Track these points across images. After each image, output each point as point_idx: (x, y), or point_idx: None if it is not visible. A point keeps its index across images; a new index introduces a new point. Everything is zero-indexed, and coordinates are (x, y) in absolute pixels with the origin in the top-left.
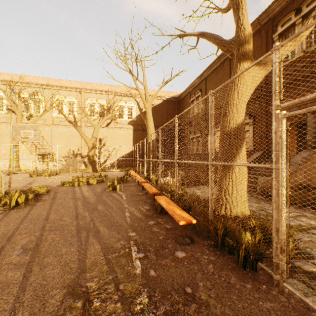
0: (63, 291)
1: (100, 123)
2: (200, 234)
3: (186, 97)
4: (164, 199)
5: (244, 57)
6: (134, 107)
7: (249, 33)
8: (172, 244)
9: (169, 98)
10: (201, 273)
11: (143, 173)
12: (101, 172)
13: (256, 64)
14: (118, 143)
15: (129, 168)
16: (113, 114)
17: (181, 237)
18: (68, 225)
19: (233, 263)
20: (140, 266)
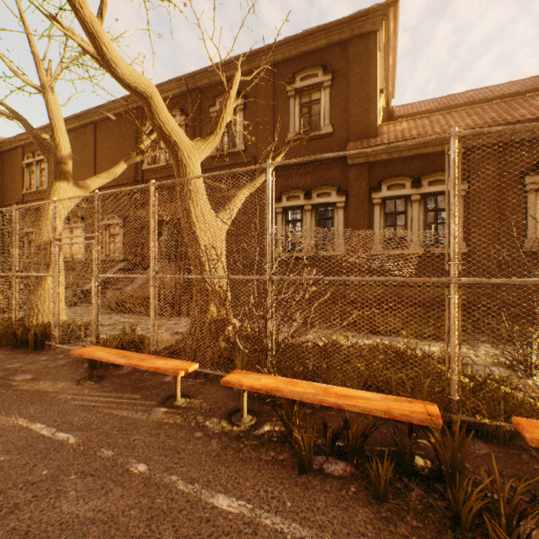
0: None
1: None
2: (1, 345)
3: (16, 151)
4: None
5: (61, 176)
6: None
7: (67, 155)
8: None
9: None
10: None
11: None
12: None
13: (76, 185)
14: None
15: None
16: None
17: None
18: None
19: (27, 351)
20: None
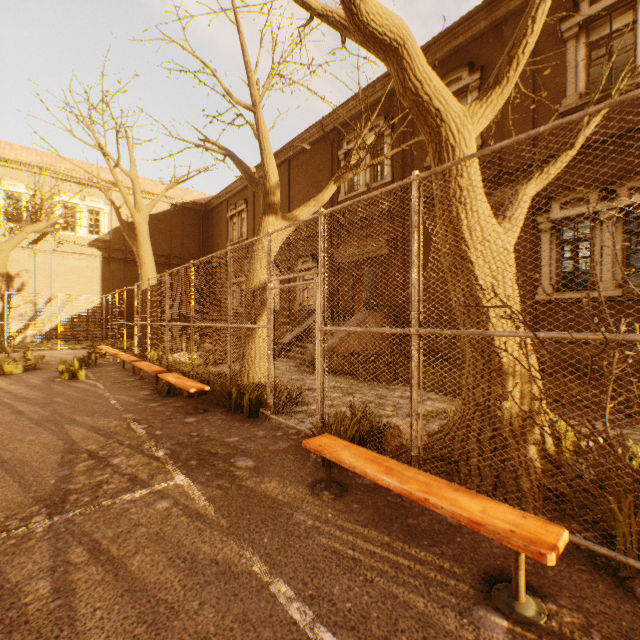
0: (60, 454)
1: (14, 240)
2: (217, 406)
3: (222, 206)
4: (173, 375)
5: (269, 209)
6: (105, 211)
7: (275, 184)
8: (182, 415)
9: (186, 203)
10: (209, 426)
11: (130, 350)
12: (17, 352)
13: (283, 219)
14: (62, 288)
15: (94, 342)
16: (51, 223)
17: (194, 410)
18: (15, 422)
19: (242, 417)
20: (145, 431)
